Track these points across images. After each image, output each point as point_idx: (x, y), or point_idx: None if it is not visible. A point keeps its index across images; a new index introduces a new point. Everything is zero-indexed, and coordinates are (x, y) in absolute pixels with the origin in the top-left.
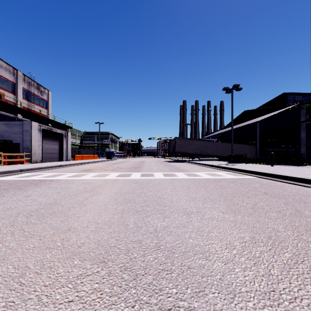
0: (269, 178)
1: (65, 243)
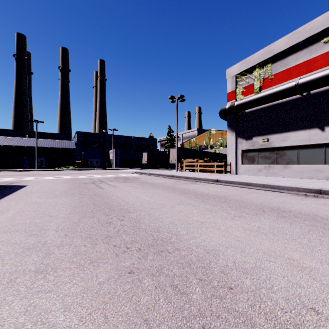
0: (2, 171)
1: (36, 173)
